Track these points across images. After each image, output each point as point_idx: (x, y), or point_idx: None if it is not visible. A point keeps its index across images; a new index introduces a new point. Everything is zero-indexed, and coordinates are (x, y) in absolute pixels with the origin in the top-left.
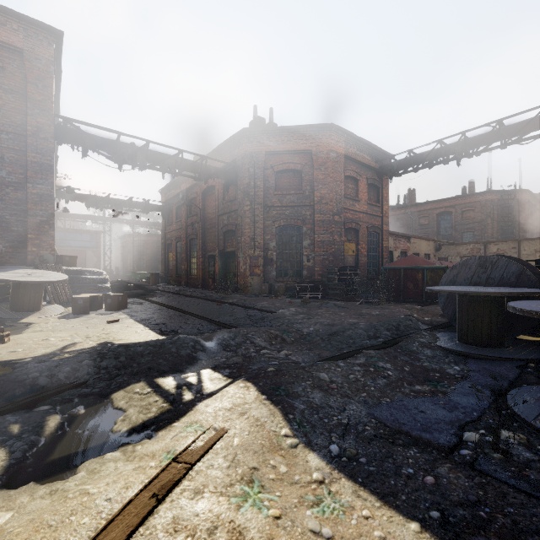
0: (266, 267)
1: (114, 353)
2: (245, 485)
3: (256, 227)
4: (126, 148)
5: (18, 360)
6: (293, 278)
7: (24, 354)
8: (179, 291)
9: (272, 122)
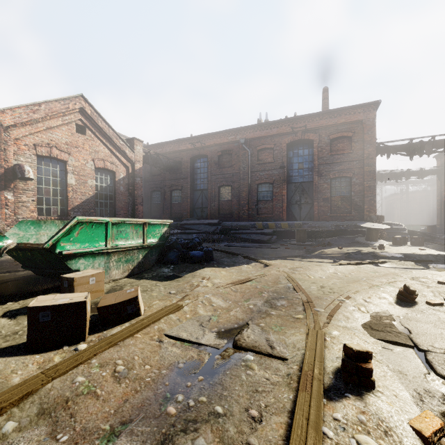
0: None
1: (440, 255)
2: None
3: None
4: (416, 146)
5: (400, 253)
6: None
7: (398, 252)
8: None
9: None
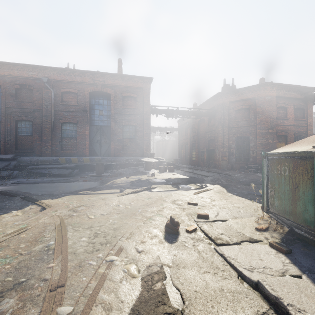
0: (229, 156)
1: (184, 178)
2: (217, 192)
3: (225, 138)
4: (170, 111)
5: (164, 178)
6: (244, 162)
7: (163, 178)
8: (188, 167)
9: (233, 85)
